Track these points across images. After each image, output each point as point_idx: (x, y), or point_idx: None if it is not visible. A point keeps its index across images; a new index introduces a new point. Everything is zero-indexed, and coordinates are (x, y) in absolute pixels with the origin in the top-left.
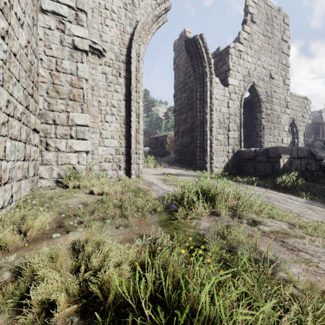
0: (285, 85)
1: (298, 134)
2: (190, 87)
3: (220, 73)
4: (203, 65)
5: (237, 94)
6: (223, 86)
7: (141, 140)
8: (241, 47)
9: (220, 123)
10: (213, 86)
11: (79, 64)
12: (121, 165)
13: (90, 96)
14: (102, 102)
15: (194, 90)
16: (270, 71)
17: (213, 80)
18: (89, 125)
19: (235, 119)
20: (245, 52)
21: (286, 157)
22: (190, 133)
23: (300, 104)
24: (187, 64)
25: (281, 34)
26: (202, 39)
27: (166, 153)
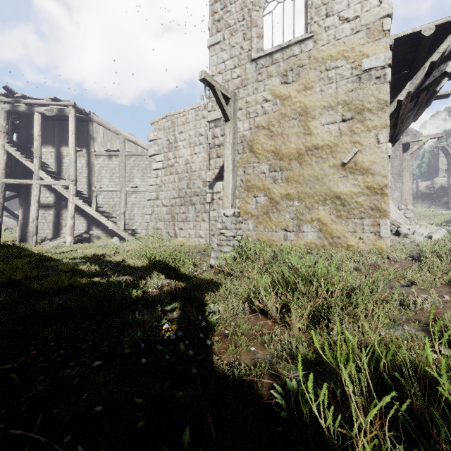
0: None
1: None
2: None
3: None
4: (450, 157)
5: None
6: None
7: (410, 198)
8: None
9: None
10: None
11: None
12: None
13: None
14: (393, 187)
15: None
16: None
17: None
18: None
19: None
20: None
21: None
22: None
23: None
24: None
25: None
26: (448, 146)
27: None
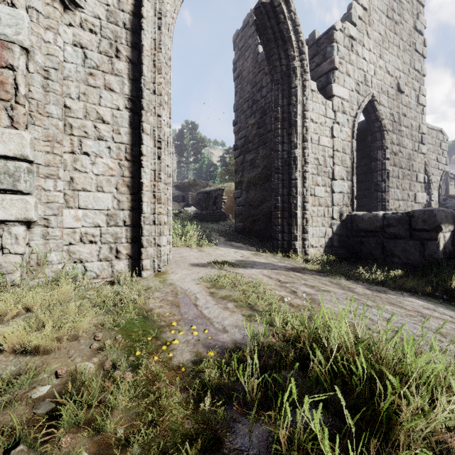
0: (418, 105)
1: (431, 187)
2: (261, 106)
3: (317, 77)
4: (289, 54)
5: (347, 114)
6: (324, 98)
7: (168, 196)
8: (354, 31)
9: (319, 165)
10: (307, 95)
11: (3, 6)
12: (120, 248)
13: (39, 91)
14: (75, 110)
15: (269, 111)
16: (398, 79)
17: (308, 85)
18: (30, 157)
19: (343, 158)
20: (359, 40)
21: (449, 230)
22: (262, 185)
23: (434, 141)
24: (256, 68)
25: (413, 20)
26: (288, 4)
27: (222, 217)
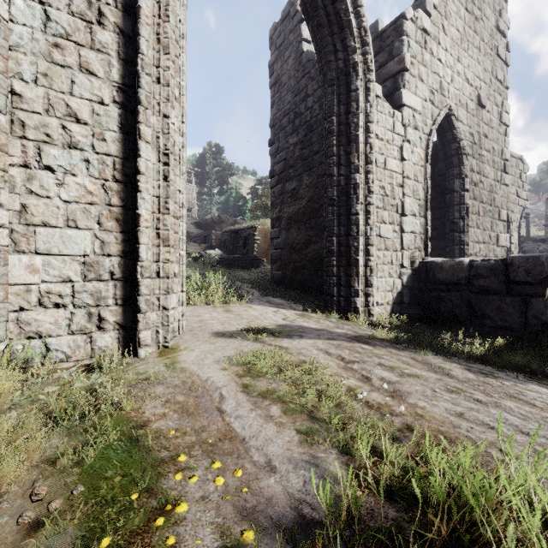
0: (501, 124)
1: (510, 227)
2: (306, 120)
3: (381, 81)
4: (348, 45)
5: (419, 130)
6: (391, 108)
7: (180, 235)
8: (428, 23)
9: (385, 196)
10: (371, 101)
11: None
12: (104, 314)
13: None
14: (29, 99)
15: (316, 127)
16: (478, 90)
17: (372, 87)
18: None
19: (415, 187)
20: (433, 36)
21: None
22: (307, 222)
23: (513, 171)
24: (299, 71)
25: (495, 17)
26: None
27: (254, 262)
